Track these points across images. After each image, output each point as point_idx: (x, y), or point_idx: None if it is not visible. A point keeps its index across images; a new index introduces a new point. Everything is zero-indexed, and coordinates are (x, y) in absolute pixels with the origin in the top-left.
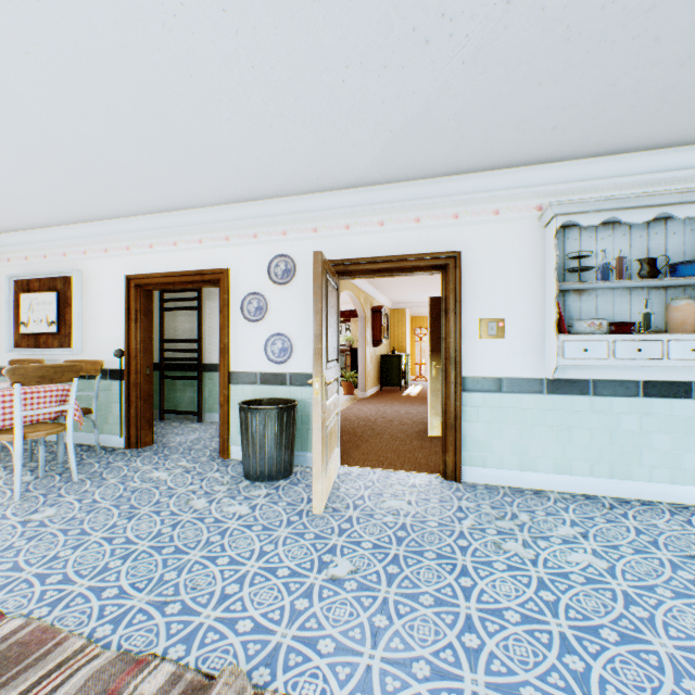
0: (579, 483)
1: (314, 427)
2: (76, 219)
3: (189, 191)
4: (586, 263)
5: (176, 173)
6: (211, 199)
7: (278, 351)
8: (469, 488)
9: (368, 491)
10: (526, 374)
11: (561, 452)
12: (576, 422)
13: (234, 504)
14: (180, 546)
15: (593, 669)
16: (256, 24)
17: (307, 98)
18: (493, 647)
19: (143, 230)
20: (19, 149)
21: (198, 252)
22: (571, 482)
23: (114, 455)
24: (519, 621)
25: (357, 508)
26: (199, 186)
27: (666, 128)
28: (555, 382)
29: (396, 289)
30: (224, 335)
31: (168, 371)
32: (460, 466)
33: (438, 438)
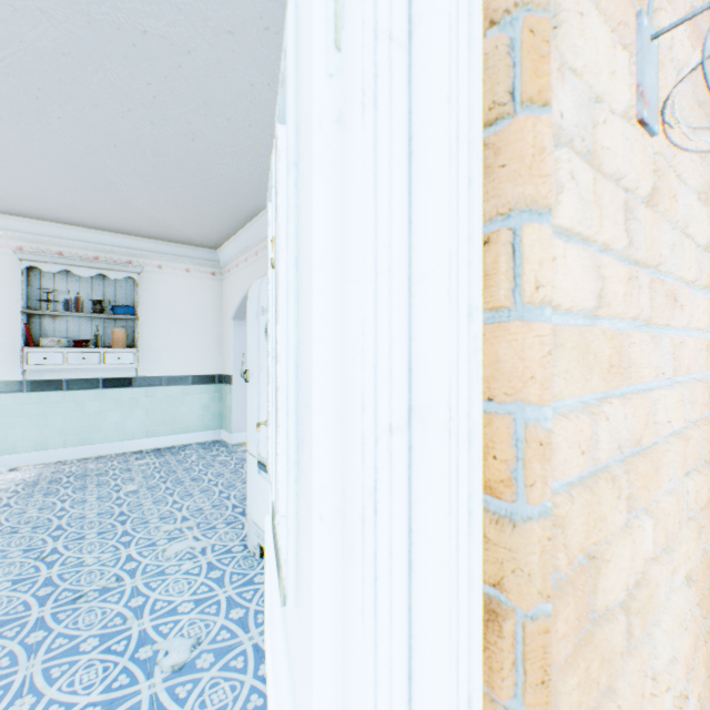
0: (56, 454)
1: None
2: None
3: None
4: (61, 297)
5: None
6: None
7: None
8: None
9: None
10: (9, 377)
11: (42, 434)
12: (54, 411)
13: None
14: None
15: None
16: None
17: None
18: None
19: None
20: None
21: None
22: (50, 455)
23: None
24: None
25: None
26: None
27: (99, 223)
28: (36, 383)
29: None
30: None
31: None
32: None
33: None
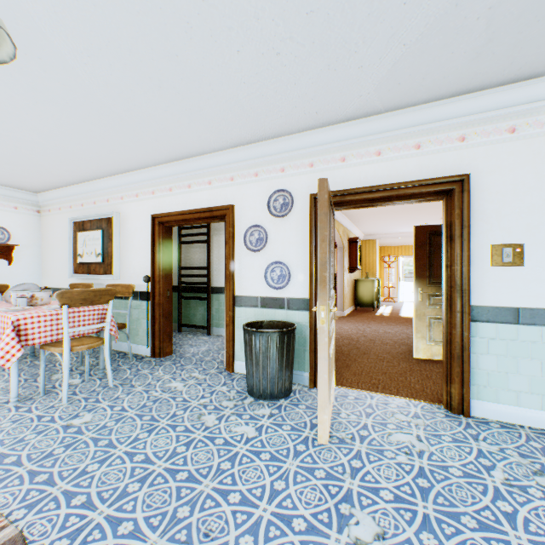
0: None
1: (319, 356)
2: (115, 171)
3: (200, 137)
4: None
5: (189, 119)
6: (218, 143)
7: (276, 277)
8: (481, 424)
9: (370, 419)
10: None
11: None
12: None
13: (240, 423)
14: (193, 472)
15: None
16: None
17: (320, 10)
18: None
19: (164, 177)
20: (65, 107)
21: (207, 192)
22: None
23: (142, 363)
24: None
25: (364, 441)
26: (208, 131)
27: None
28: None
29: (370, 222)
30: (229, 263)
31: (184, 293)
32: (469, 399)
33: (424, 360)
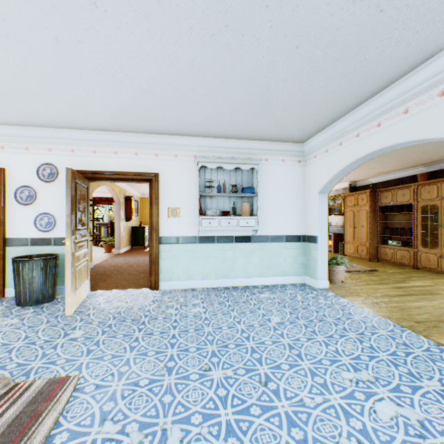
0: (211, 283)
1: (67, 266)
2: None
3: None
4: (214, 184)
5: None
6: None
7: (45, 224)
8: (162, 292)
9: (105, 300)
10: (189, 234)
11: (204, 269)
12: (210, 255)
13: (7, 320)
14: None
15: (179, 341)
16: (21, 51)
17: (59, 86)
18: (144, 344)
19: None
20: None
21: None
22: (208, 283)
23: None
24: (159, 334)
25: (95, 309)
26: None
27: (237, 133)
28: (202, 238)
29: (142, 186)
30: None
31: None
32: (159, 282)
33: None
